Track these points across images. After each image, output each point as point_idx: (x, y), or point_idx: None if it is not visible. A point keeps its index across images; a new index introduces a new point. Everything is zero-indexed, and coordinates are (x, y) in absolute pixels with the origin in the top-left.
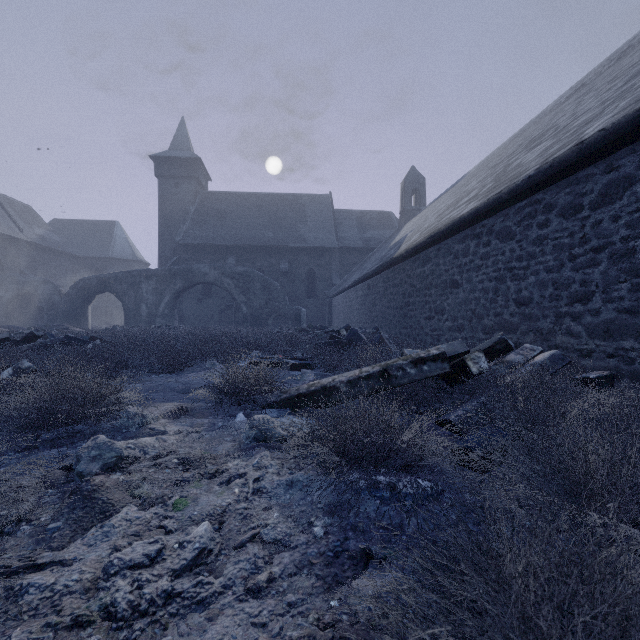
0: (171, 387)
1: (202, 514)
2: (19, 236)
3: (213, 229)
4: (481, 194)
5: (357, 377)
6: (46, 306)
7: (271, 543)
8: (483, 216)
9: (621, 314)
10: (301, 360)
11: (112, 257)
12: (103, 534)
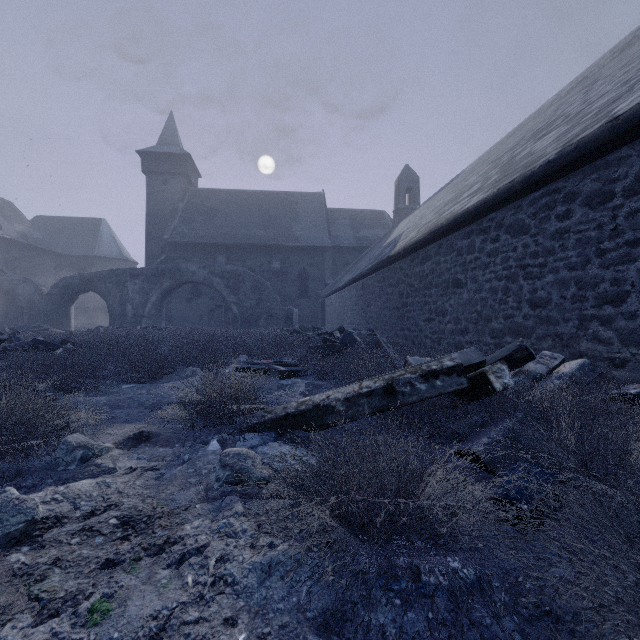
0: (140, 401)
1: (124, 639)
2: None
3: (202, 227)
4: (487, 186)
5: (356, 394)
6: (26, 306)
7: None
8: (491, 209)
9: None
10: (291, 366)
11: (98, 255)
12: None
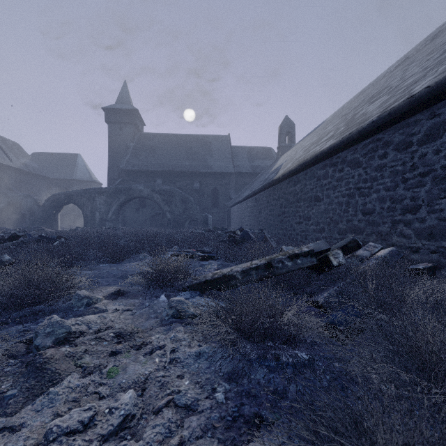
0: (113, 274)
1: (129, 382)
2: (9, 164)
3: (146, 159)
4: (336, 134)
5: (249, 268)
6: (28, 213)
7: (182, 408)
8: (338, 150)
9: (441, 222)
10: (208, 253)
11: (75, 179)
12: (49, 401)
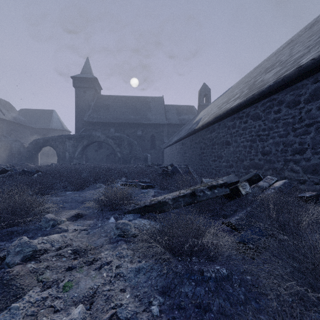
0: (76, 199)
1: (80, 296)
2: (2, 117)
3: (103, 114)
4: (242, 96)
5: (178, 196)
6: (16, 153)
7: None
8: (243, 107)
9: None
10: (147, 183)
11: (51, 128)
12: (10, 315)
